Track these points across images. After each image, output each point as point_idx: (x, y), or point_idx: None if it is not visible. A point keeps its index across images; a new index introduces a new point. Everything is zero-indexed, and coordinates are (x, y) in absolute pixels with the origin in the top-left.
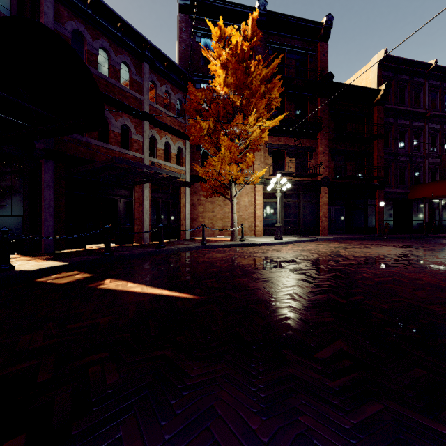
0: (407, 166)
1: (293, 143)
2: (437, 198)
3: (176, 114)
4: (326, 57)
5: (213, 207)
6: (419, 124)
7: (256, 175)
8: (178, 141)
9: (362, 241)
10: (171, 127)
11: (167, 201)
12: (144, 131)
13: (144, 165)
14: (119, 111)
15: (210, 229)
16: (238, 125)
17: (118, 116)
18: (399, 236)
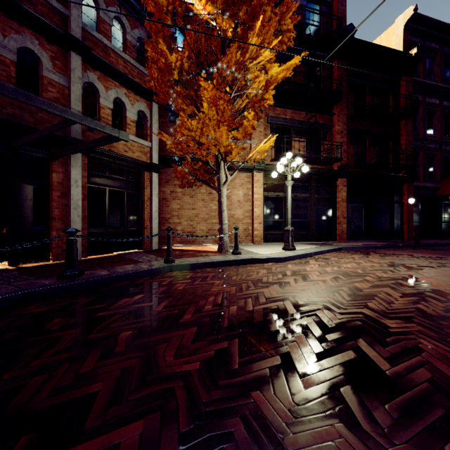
0: (436, 156)
1: (302, 118)
2: None
3: (136, 61)
4: (344, 7)
5: (194, 202)
6: (449, 104)
7: (258, 149)
8: (138, 100)
9: (404, 251)
10: (125, 75)
11: (120, 191)
12: (70, 69)
13: (5, 85)
14: (12, 21)
15: (189, 234)
16: (230, 65)
17: (11, 28)
18: (438, 242)
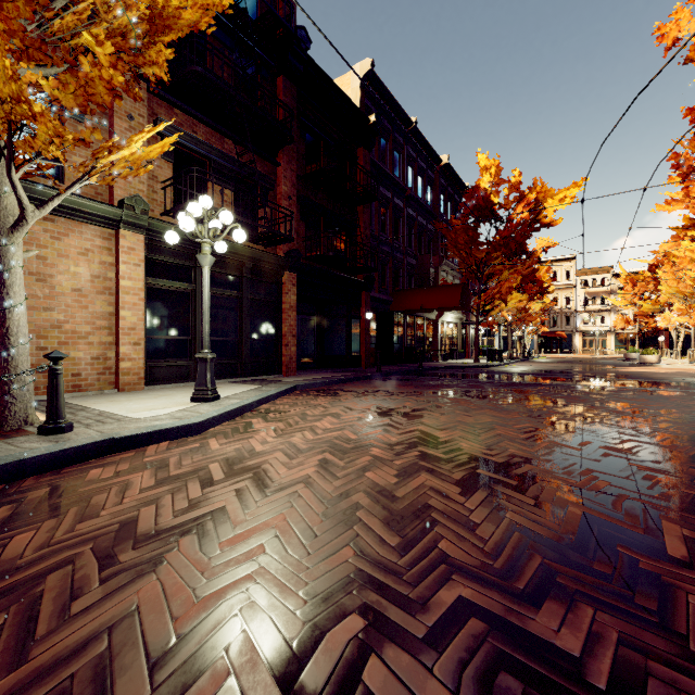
0: (389, 262)
1: (227, 150)
2: (414, 314)
3: None
4: None
5: None
6: (399, 203)
7: (128, 154)
8: None
9: (374, 384)
10: None
11: None
12: None
13: None
14: None
15: None
16: None
17: None
18: (397, 370)
